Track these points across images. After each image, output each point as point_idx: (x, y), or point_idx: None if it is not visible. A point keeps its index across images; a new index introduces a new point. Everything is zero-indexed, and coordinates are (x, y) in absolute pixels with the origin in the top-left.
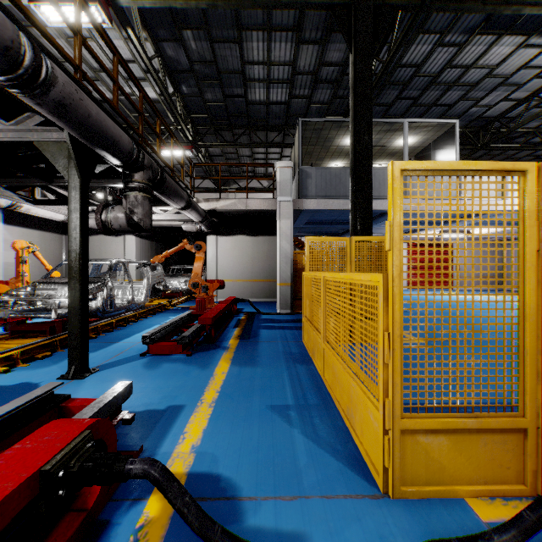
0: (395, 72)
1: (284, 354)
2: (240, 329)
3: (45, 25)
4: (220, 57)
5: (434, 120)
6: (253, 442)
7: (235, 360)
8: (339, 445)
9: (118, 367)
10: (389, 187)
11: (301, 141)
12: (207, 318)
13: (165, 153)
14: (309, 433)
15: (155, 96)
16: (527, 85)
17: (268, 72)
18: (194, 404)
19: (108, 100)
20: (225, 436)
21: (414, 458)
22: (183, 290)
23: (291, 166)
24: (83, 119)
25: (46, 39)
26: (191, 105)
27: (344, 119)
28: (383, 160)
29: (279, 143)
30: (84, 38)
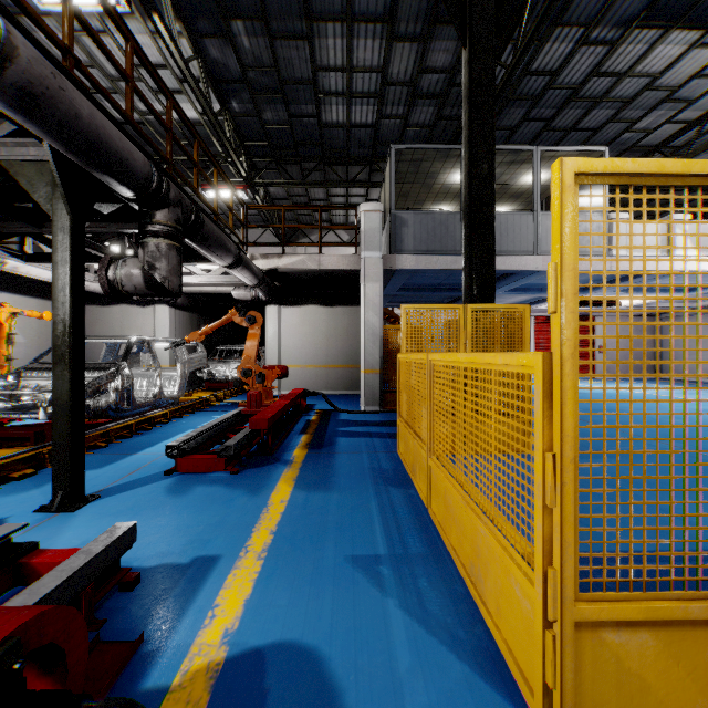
0: (521, 82)
1: (372, 471)
2: (310, 433)
3: (40, 14)
4: (283, 60)
5: (574, 148)
6: (323, 624)
7: (301, 481)
8: (461, 630)
9: (130, 493)
10: (555, 204)
11: (393, 176)
12: (262, 419)
13: (210, 195)
14: (412, 606)
15: (195, 116)
16: (700, 101)
17: (349, 82)
18: (235, 554)
19: (117, 105)
20: (279, 612)
21: (597, 670)
22: (234, 379)
23: (381, 209)
24: (67, 121)
25: (13, 2)
26: (245, 128)
27: (452, 146)
28: (504, 204)
29: (363, 181)
30: (77, 9)
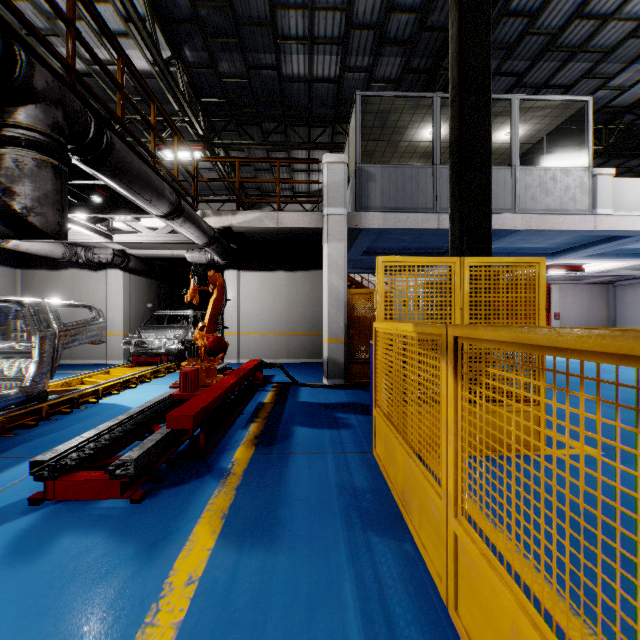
0: (497, 27)
1: (341, 494)
2: (262, 418)
3: None
4: None
5: (555, 97)
6: None
7: (233, 518)
8: None
9: None
10: None
11: (359, 126)
12: (185, 415)
13: (167, 155)
14: None
15: (146, 67)
16: None
17: (311, 24)
18: None
19: None
20: None
21: None
22: None
23: (345, 161)
24: None
25: None
26: (201, 83)
27: (423, 94)
28: None
29: (325, 142)
30: None
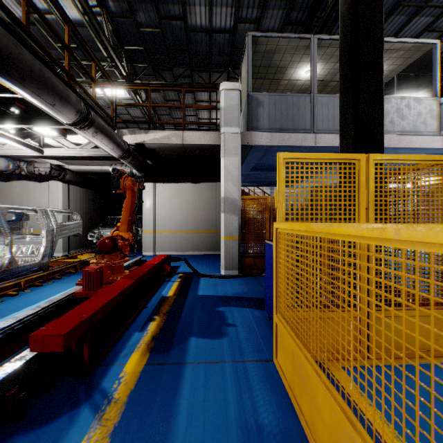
0: None
1: None
2: (163, 313)
3: None
4: None
5: (409, 40)
6: None
7: None
8: None
9: None
10: None
11: (250, 61)
12: (53, 335)
13: (98, 92)
14: None
15: (78, 17)
16: None
17: None
18: None
19: None
20: None
21: None
22: None
23: (239, 88)
24: None
25: None
26: (123, 32)
27: (303, 35)
28: None
29: None
30: None
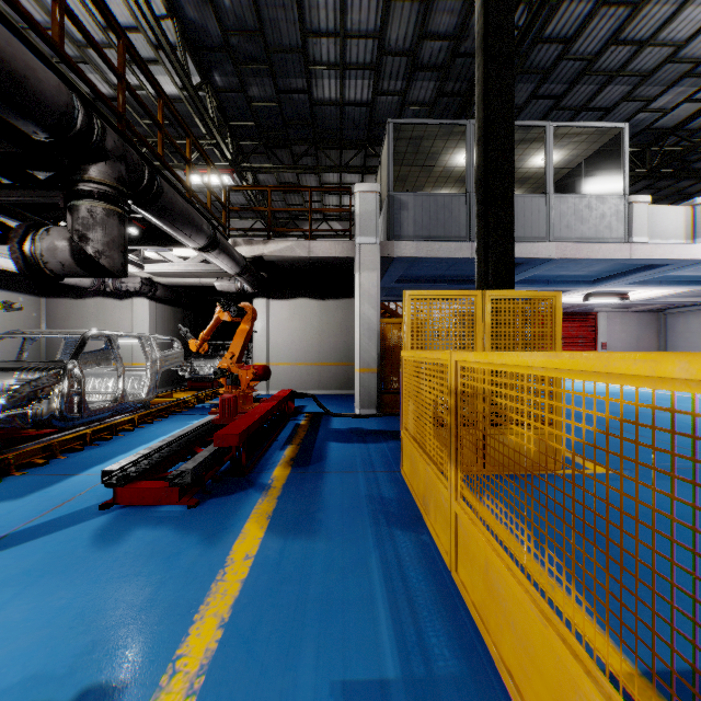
0: (532, 52)
1: (370, 502)
2: (296, 444)
3: None
4: (269, 23)
5: (591, 124)
6: None
7: (277, 518)
8: None
9: (41, 542)
10: None
11: (391, 154)
12: (231, 434)
13: (194, 180)
14: None
15: (175, 92)
16: None
17: (343, 51)
18: (152, 678)
19: (36, 24)
20: None
21: None
22: None
23: (377, 190)
24: None
25: None
26: (230, 106)
27: (456, 121)
28: None
29: (358, 166)
30: None
